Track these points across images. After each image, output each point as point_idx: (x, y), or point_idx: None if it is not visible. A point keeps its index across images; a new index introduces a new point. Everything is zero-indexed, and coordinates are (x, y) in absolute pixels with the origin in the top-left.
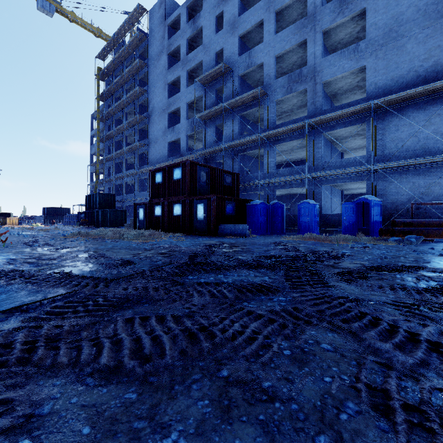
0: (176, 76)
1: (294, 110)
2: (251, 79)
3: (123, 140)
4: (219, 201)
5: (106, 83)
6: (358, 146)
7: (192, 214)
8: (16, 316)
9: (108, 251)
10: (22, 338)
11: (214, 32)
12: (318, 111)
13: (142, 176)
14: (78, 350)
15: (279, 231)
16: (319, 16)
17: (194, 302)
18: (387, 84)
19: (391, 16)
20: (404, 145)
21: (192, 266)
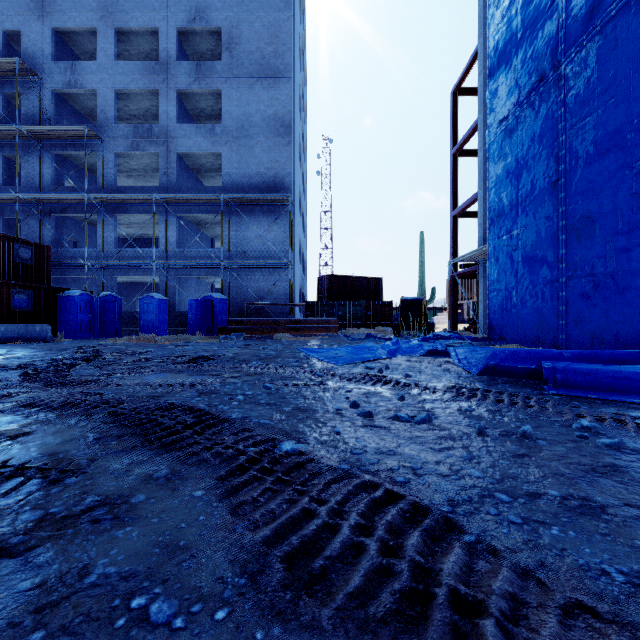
0: None
1: (149, 171)
2: (79, 104)
3: None
4: None
5: None
6: None
7: None
8: None
9: None
10: None
11: None
12: (173, 186)
13: None
14: None
15: (113, 333)
16: (174, 71)
17: None
18: (240, 180)
19: (243, 112)
20: (253, 245)
21: None
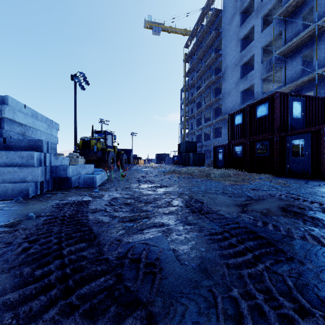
0: (249, 28)
1: None
2: None
3: (202, 101)
4: None
5: (190, 63)
6: None
7: (284, 152)
8: None
9: (204, 196)
10: None
11: None
12: None
13: (217, 125)
14: None
15: None
16: None
17: None
18: None
19: None
20: None
21: None
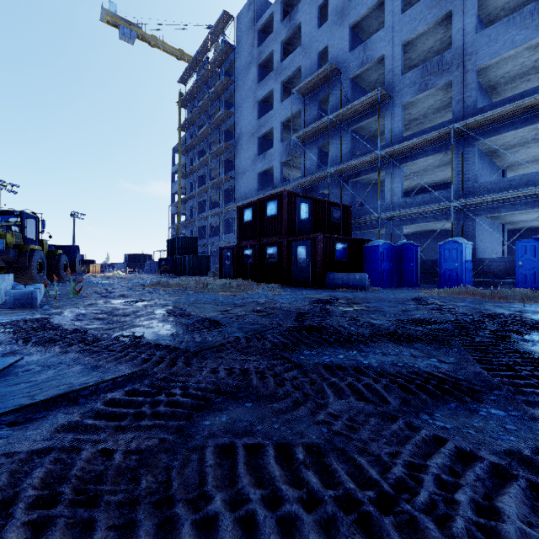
0: (267, 90)
1: (429, 115)
2: (366, 81)
3: (207, 175)
4: (327, 241)
5: (189, 110)
6: (532, 158)
7: (291, 259)
8: (58, 410)
9: (190, 306)
10: (36, 483)
11: (317, 26)
12: (470, 111)
13: (228, 215)
14: (128, 538)
15: (411, 282)
16: None
17: (332, 409)
18: None
19: None
20: None
21: (305, 334)
